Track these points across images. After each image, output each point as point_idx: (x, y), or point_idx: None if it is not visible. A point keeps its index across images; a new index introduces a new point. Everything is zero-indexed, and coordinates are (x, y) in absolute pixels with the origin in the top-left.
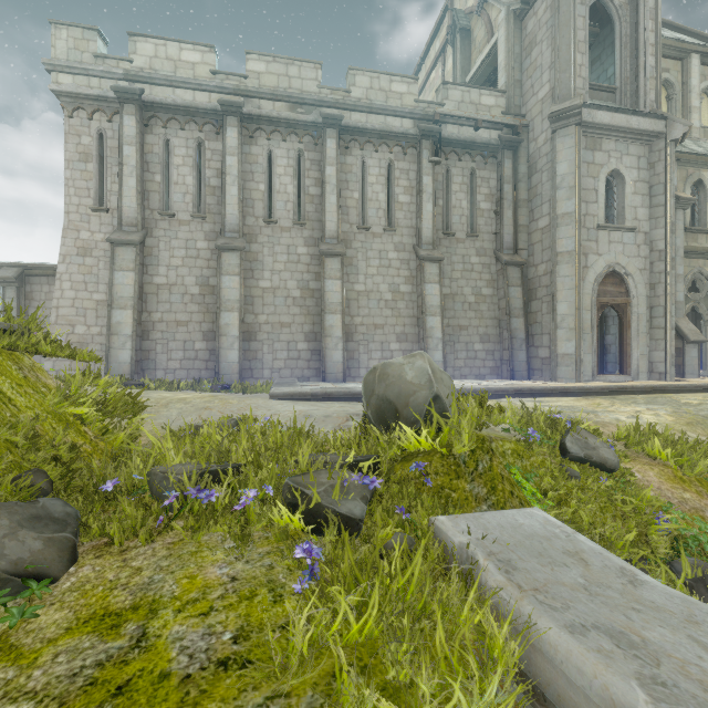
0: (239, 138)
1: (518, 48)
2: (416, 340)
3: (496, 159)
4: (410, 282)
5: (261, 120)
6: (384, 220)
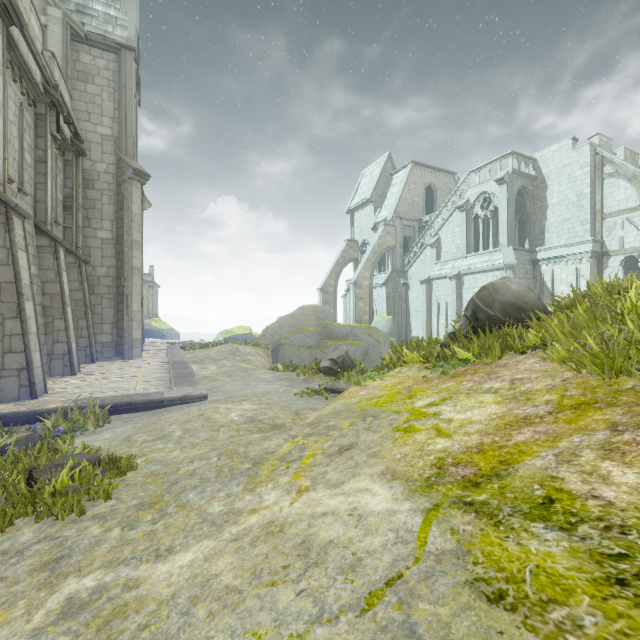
0: None
1: (70, 61)
2: (44, 331)
3: (64, 155)
4: (36, 263)
5: None
6: (18, 176)
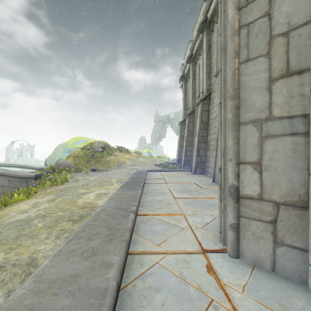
0: (191, 70)
1: None
2: None
3: None
4: None
5: (196, 54)
6: None
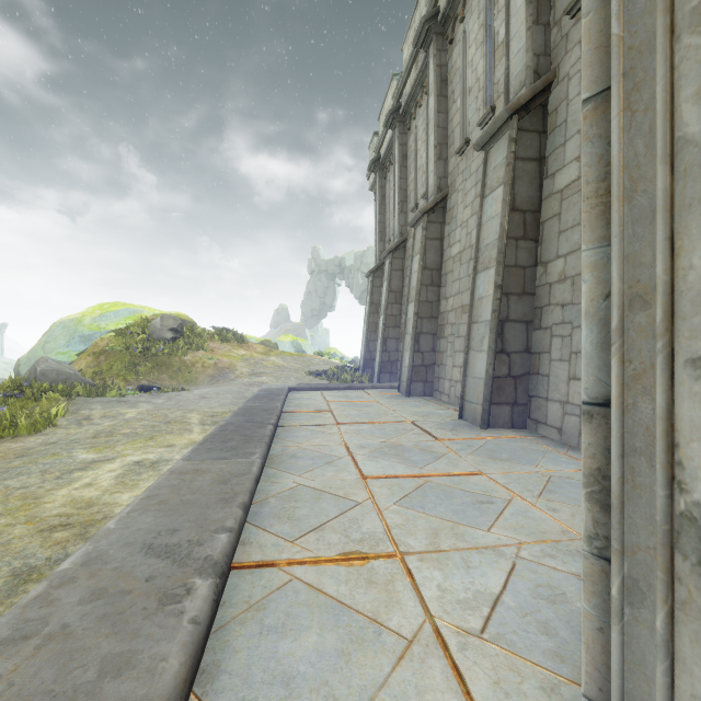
0: (397, 143)
1: None
2: None
3: None
4: None
5: (409, 105)
6: (483, 107)
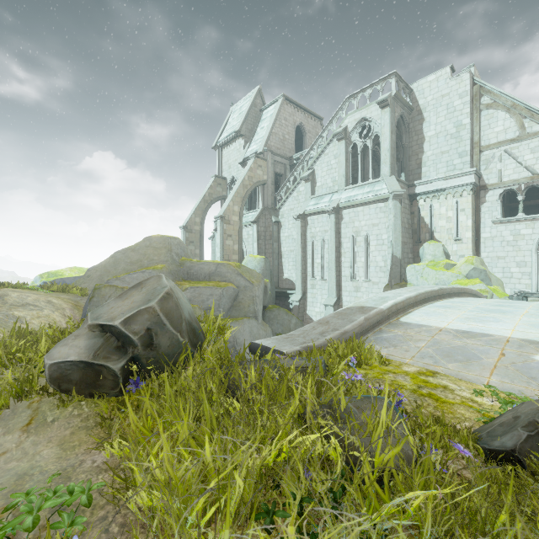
0: None
1: None
2: None
3: None
4: None
5: None
6: None
